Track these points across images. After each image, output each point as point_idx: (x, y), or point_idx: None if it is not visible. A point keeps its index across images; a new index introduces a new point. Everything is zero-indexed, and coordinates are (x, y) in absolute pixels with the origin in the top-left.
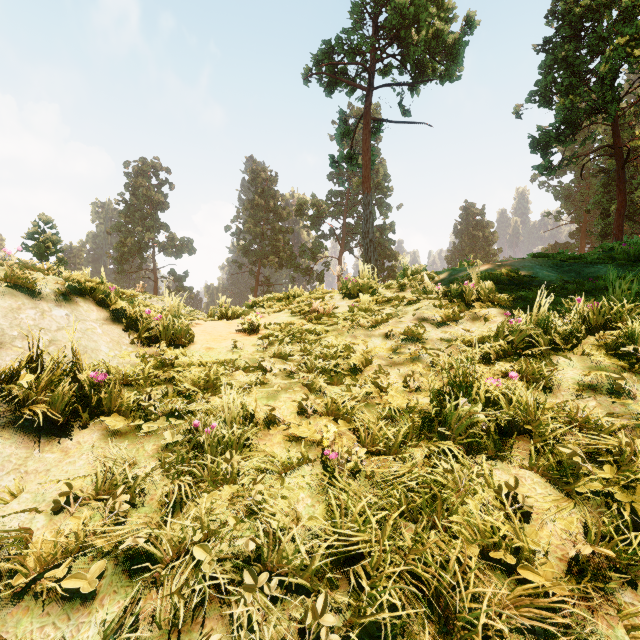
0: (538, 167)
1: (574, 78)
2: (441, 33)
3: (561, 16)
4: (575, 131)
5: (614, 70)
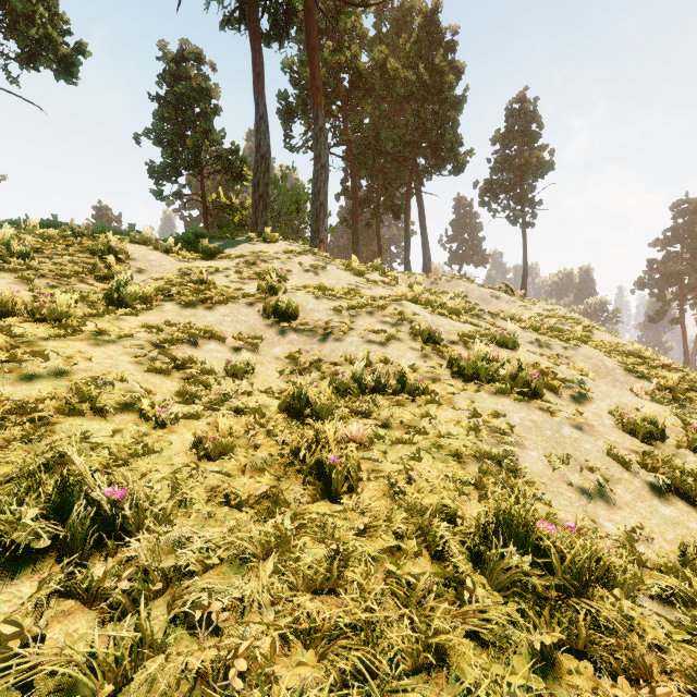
0: (153, 191)
1: (175, 137)
2: (54, 39)
3: (169, 85)
4: (176, 175)
5: (197, 146)
